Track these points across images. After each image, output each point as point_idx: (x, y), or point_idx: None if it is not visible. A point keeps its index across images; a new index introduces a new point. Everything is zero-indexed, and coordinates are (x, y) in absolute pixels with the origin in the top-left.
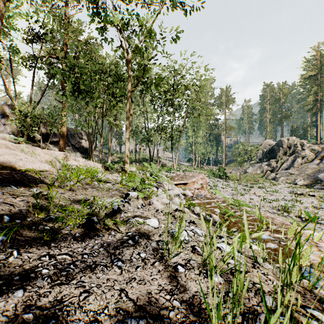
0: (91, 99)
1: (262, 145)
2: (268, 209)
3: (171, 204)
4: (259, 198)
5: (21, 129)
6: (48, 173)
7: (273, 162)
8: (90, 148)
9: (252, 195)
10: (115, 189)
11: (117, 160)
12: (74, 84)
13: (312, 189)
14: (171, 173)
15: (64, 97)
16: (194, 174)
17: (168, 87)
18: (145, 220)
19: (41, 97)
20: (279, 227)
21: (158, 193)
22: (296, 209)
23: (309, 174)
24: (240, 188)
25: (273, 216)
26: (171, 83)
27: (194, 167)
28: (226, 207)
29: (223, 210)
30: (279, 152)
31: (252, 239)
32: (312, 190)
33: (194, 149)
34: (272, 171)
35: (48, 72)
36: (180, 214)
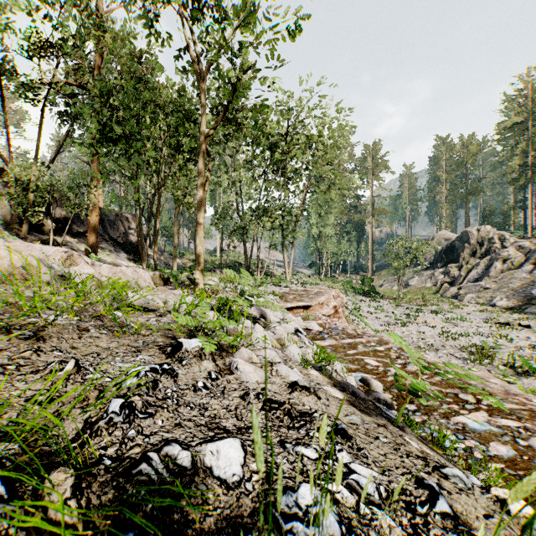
0: (136, 153)
1: (435, 239)
2: (453, 351)
3: (283, 366)
4: (434, 330)
5: (15, 210)
6: (10, 293)
7: (453, 269)
8: (142, 244)
9: (422, 326)
10: (160, 327)
11: (189, 265)
12: (103, 124)
13: (522, 314)
14: (281, 287)
15: (84, 148)
16: (322, 290)
17: (277, 140)
18: (200, 451)
19: (55, 155)
20: (501, 401)
21: (253, 334)
22: (502, 352)
23: (515, 289)
24: (400, 312)
25: (482, 375)
26: (282, 132)
27: (321, 277)
28: (386, 353)
29: (382, 360)
30: (463, 252)
31: (456, 433)
32: (522, 316)
33: (320, 247)
34: (452, 283)
35: (67, 112)
36: (306, 399)
